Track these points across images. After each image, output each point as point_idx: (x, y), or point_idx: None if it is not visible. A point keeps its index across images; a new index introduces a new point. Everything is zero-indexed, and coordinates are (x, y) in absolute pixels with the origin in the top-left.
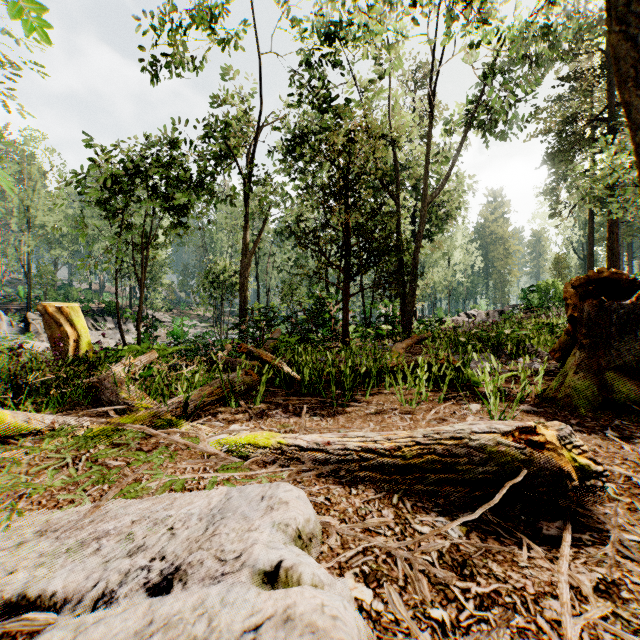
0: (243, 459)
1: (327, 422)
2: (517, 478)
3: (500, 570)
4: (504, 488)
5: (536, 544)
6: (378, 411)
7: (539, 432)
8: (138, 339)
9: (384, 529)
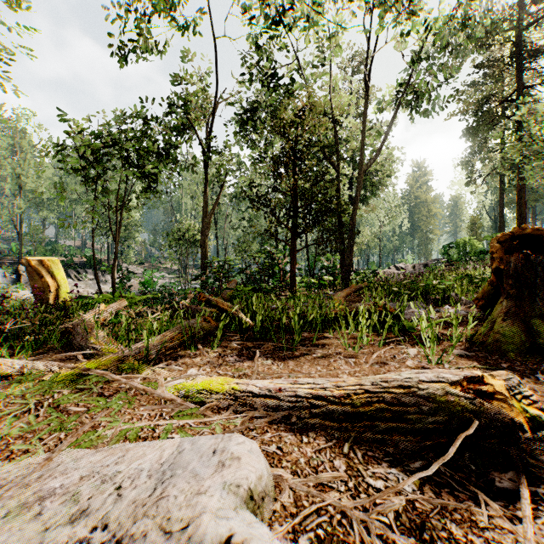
0: (198, 404)
1: (278, 366)
2: (469, 430)
3: (460, 532)
4: (457, 441)
5: (491, 498)
6: (324, 355)
7: (484, 380)
8: (113, 288)
9: (337, 482)
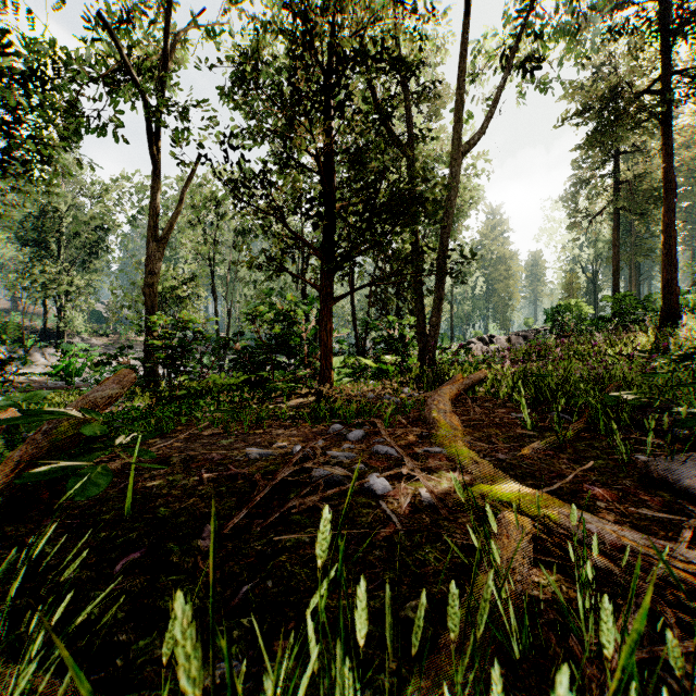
0: None
1: None
2: None
3: None
4: None
5: None
6: None
7: None
8: None
9: None
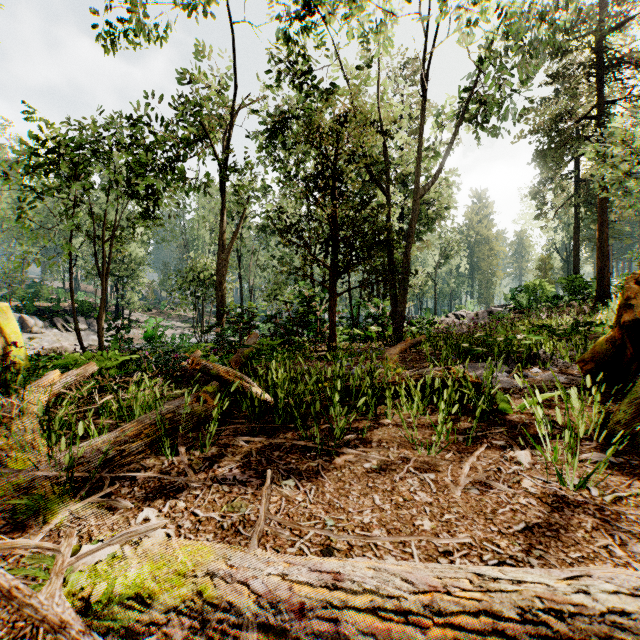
0: (121, 634)
1: (305, 495)
2: None
3: None
4: None
5: None
6: (383, 464)
7: None
8: (99, 343)
9: None
